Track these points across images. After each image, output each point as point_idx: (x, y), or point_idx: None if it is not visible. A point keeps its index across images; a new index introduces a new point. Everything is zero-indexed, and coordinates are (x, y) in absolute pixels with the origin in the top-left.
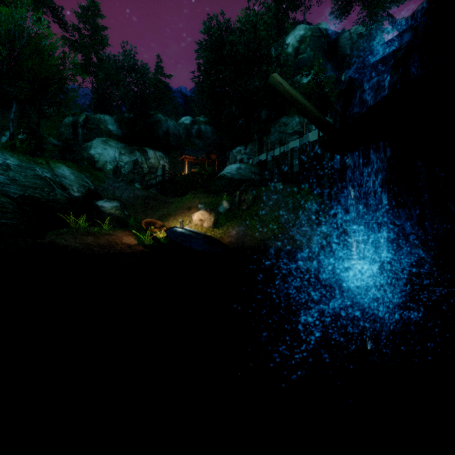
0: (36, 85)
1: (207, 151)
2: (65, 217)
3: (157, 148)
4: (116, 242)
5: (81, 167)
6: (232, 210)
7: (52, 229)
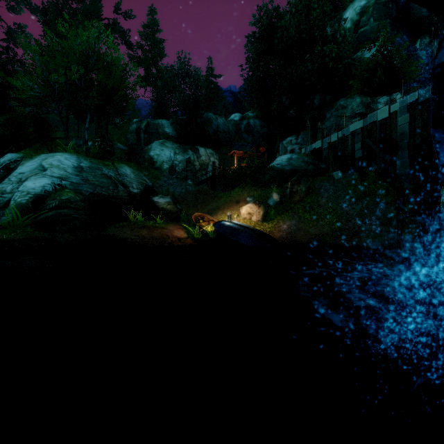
0: (104, 96)
1: (256, 144)
2: (125, 211)
3: (208, 145)
4: (167, 235)
5: (140, 166)
6: (282, 202)
7: (114, 223)
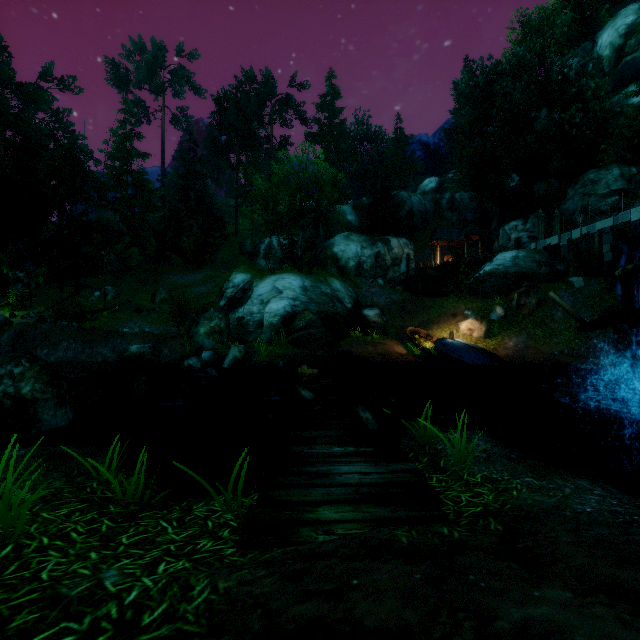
0: (316, 213)
1: (466, 232)
2: (345, 327)
3: (399, 233)
4: (390, 351)
5: (343, 276)
6: (507, 316)
7: (341, 339)
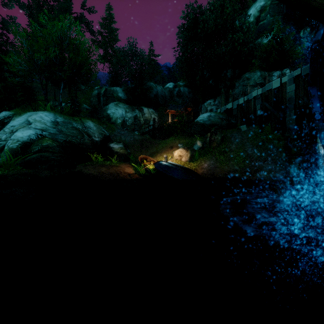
0: (74, 70)
1: (184, 105)
2: (89, 154)
3: (150, 106)
4: (120, 172)
5: (100, 121)
6: (204, 148)
7: (81, 163)
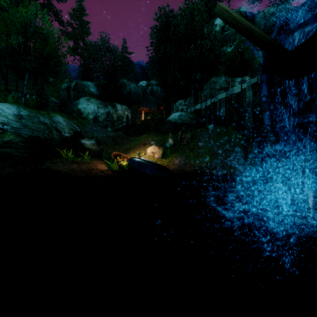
0: (41, 61)
1: (157, 104)
2: (58, 150)
3: (123, 103)
4: (92, 168)
5: (71, 116)
6: (175, 145)
7: (49, 159)
